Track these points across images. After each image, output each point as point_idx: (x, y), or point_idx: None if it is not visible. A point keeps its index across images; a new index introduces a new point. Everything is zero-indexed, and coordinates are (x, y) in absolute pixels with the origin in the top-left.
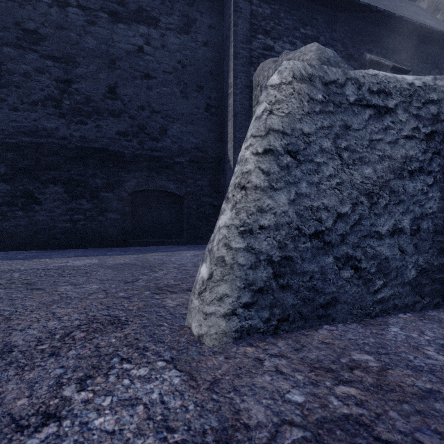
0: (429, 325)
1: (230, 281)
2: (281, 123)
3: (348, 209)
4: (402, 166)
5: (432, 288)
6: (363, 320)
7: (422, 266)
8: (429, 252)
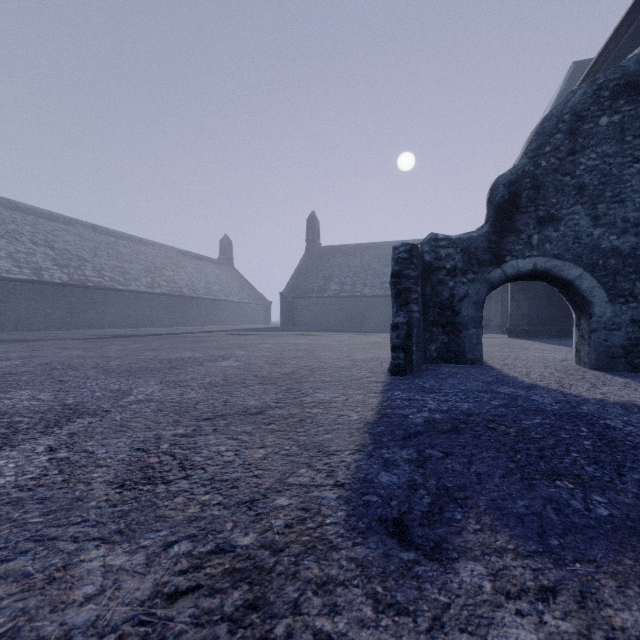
0: None
1: None
2: None
3: None
4: None
5: None
6: None
7: None
8: None
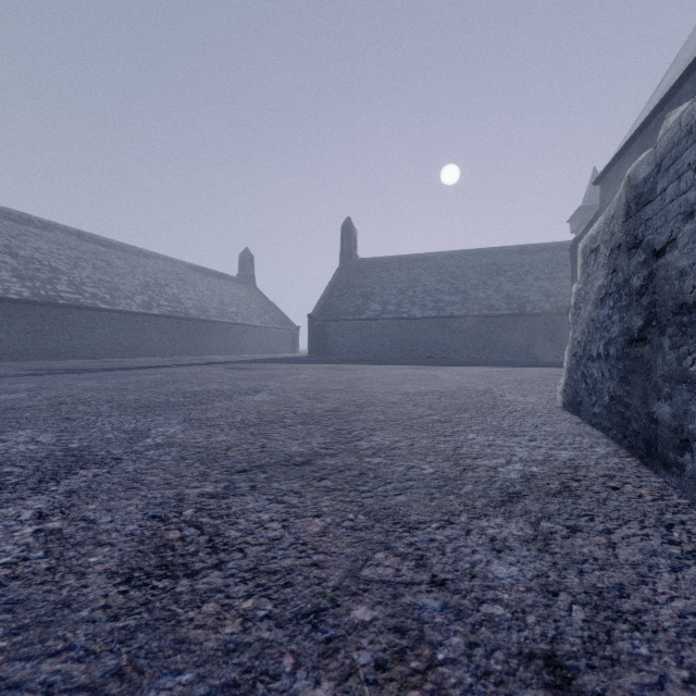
0: (574, 431)
1: (564, 377)
2: (574, 288)
3: (580, 338)
4: (596, 296)
5: (617, 420)
6: (586, 424)
7: (610, 393)
8: (615, 380)
